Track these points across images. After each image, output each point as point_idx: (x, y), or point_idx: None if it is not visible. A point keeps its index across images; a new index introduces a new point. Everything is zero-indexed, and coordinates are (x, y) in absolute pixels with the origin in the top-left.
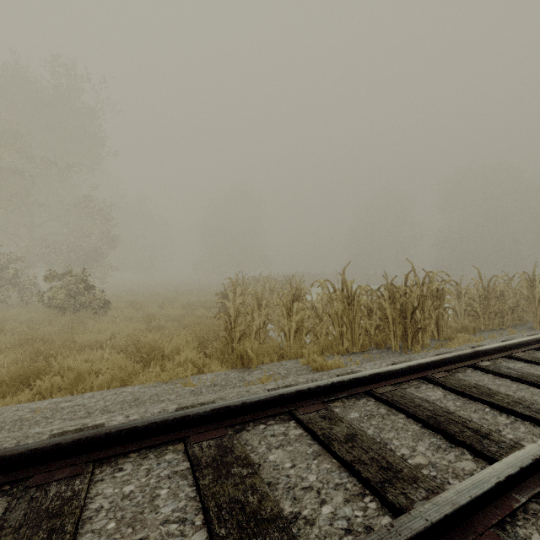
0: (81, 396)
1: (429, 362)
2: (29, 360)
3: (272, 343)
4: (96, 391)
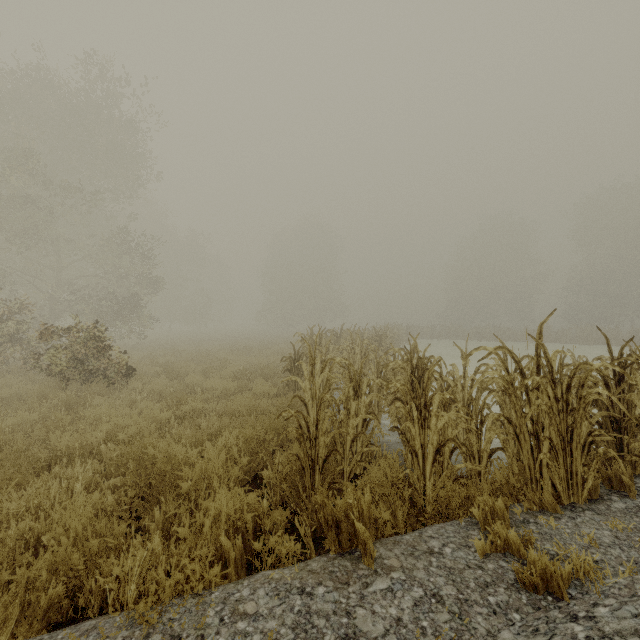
0: None
1: None
2: None
3: (390, 473)
4: None
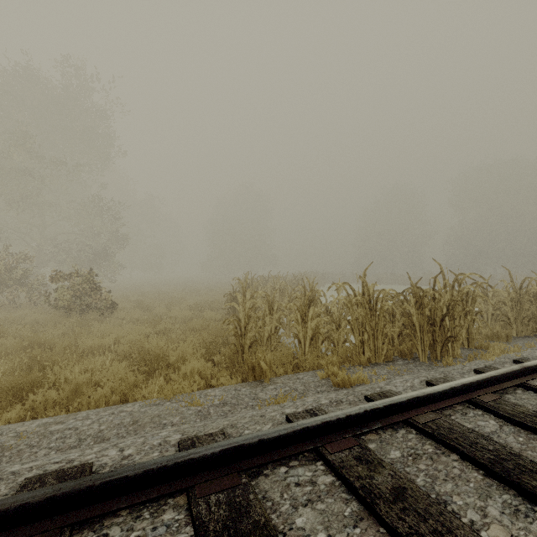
0: (74, 416)
1: (475, 382)
2: (26, 369)
3: (285, 352)
4: (92, 410)
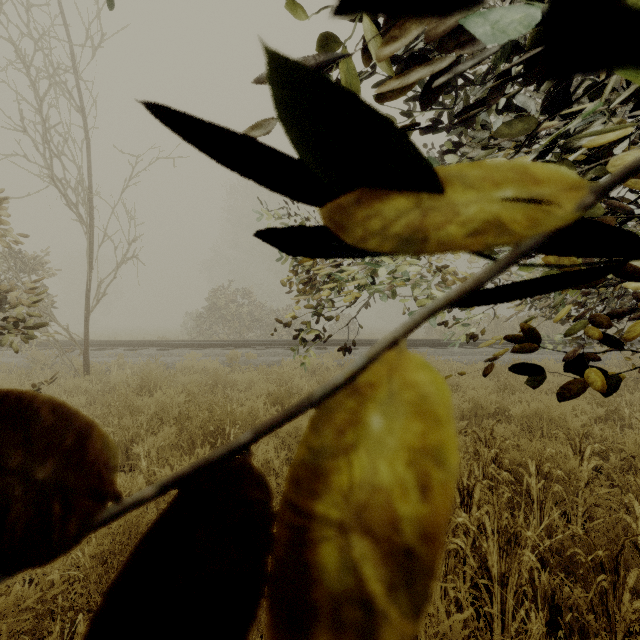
0: None
1: None
2: None
3: None
4: None
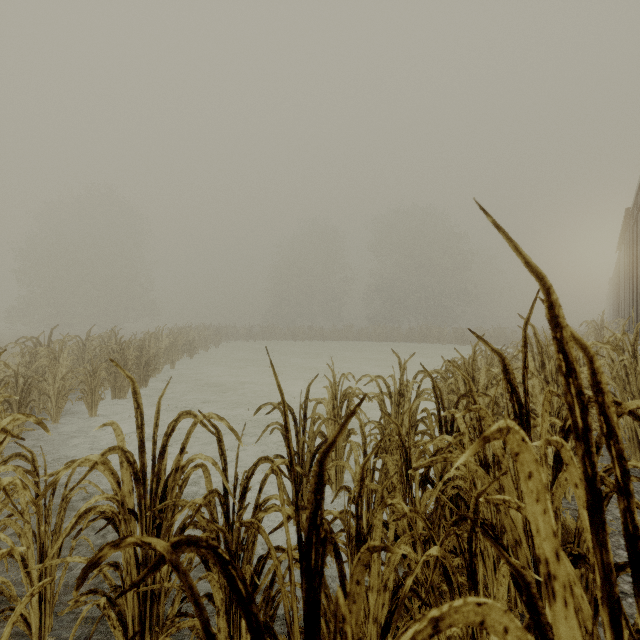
0: None
1: None
2: None
3: None
4: None
